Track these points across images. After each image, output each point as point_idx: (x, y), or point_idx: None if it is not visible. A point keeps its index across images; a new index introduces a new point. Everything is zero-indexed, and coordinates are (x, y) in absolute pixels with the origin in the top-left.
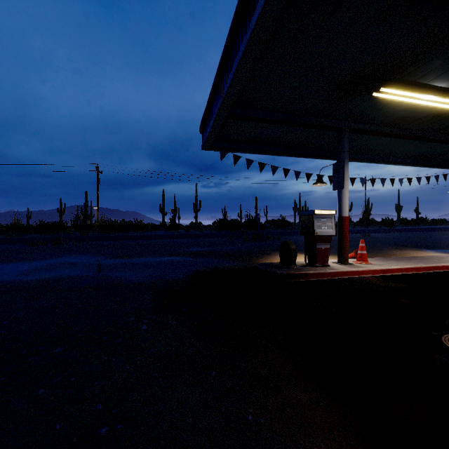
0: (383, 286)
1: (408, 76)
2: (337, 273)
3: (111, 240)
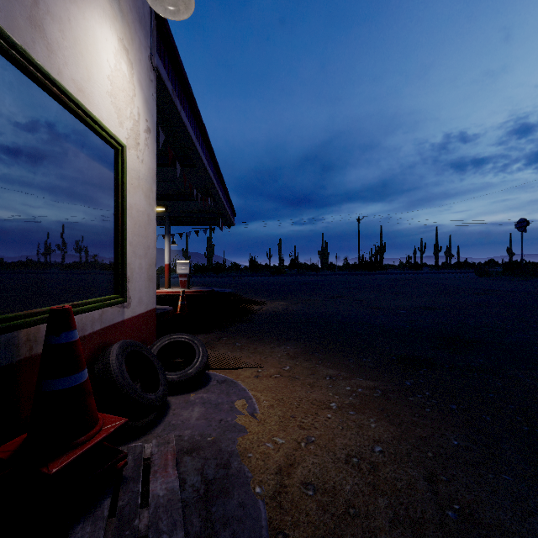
0: None
1: None
2: None
3: None
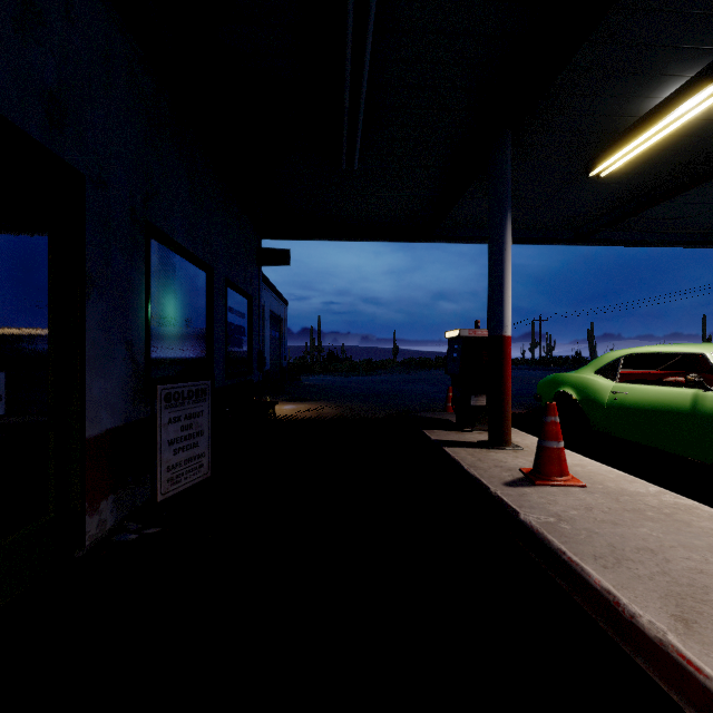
0: None
1: None
2: None
3: None
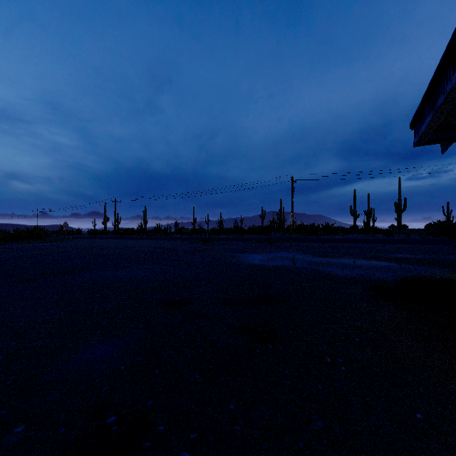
0: None
1: None
2: None
3: (308, 242)
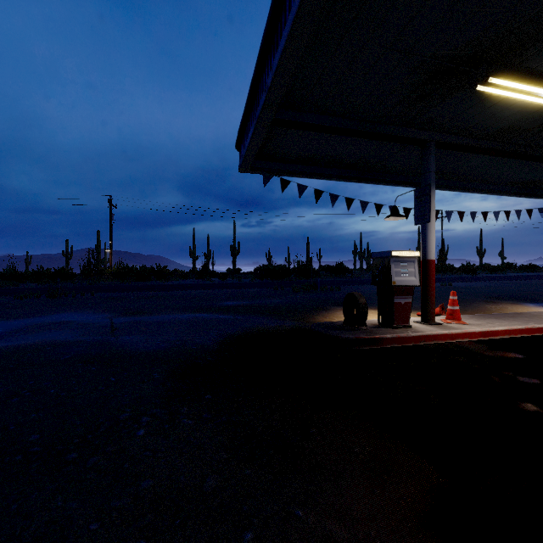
0: (490, 356)
1: (529, 61)
2: (423, 337)
3: (125, 291)
